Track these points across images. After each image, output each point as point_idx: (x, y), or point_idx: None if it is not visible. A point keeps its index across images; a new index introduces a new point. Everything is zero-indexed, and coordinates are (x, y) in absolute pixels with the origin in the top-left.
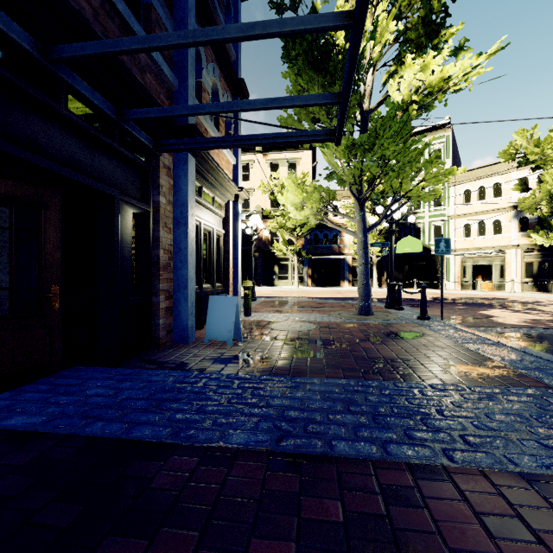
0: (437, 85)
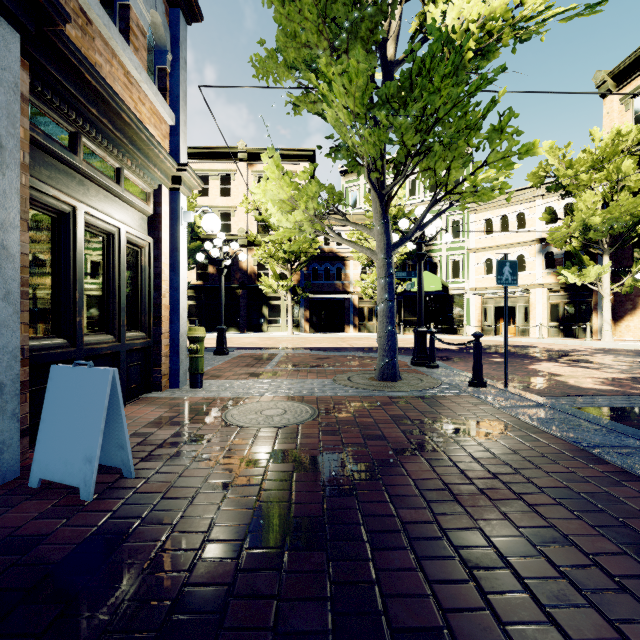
0: (503, 17)
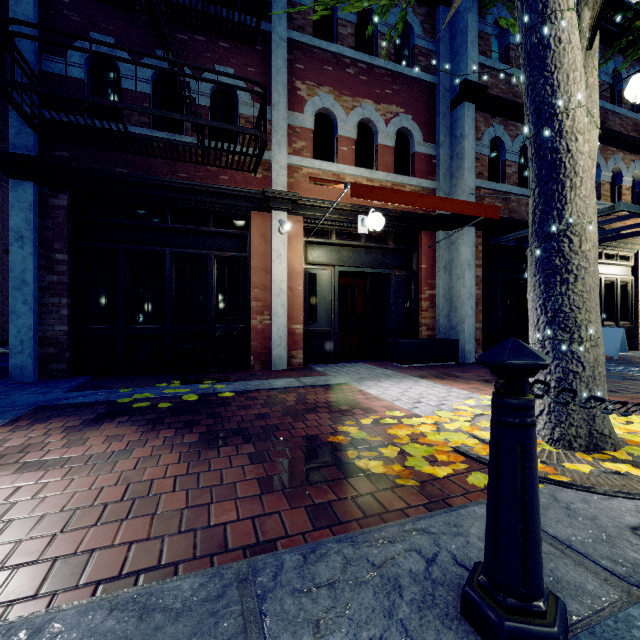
0: None
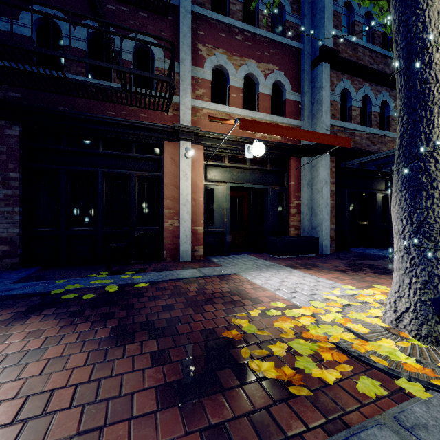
0: None
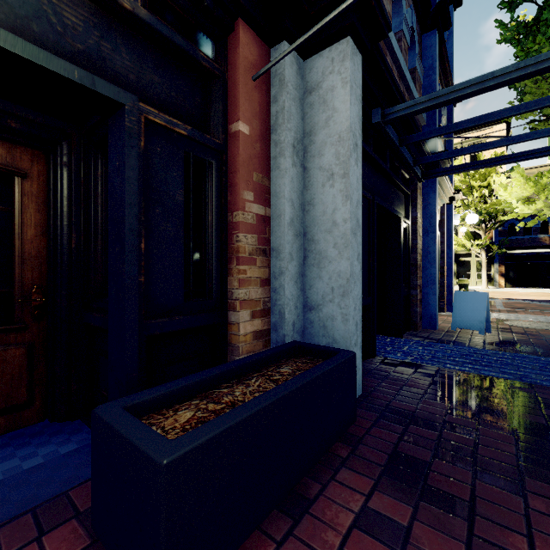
0: None
